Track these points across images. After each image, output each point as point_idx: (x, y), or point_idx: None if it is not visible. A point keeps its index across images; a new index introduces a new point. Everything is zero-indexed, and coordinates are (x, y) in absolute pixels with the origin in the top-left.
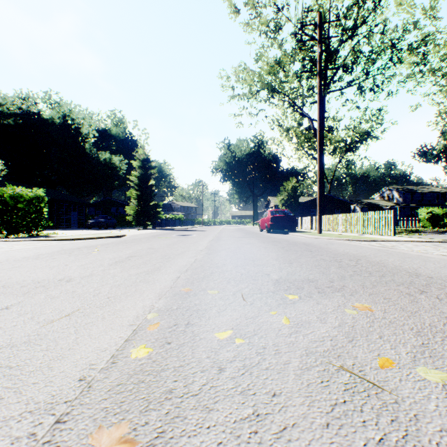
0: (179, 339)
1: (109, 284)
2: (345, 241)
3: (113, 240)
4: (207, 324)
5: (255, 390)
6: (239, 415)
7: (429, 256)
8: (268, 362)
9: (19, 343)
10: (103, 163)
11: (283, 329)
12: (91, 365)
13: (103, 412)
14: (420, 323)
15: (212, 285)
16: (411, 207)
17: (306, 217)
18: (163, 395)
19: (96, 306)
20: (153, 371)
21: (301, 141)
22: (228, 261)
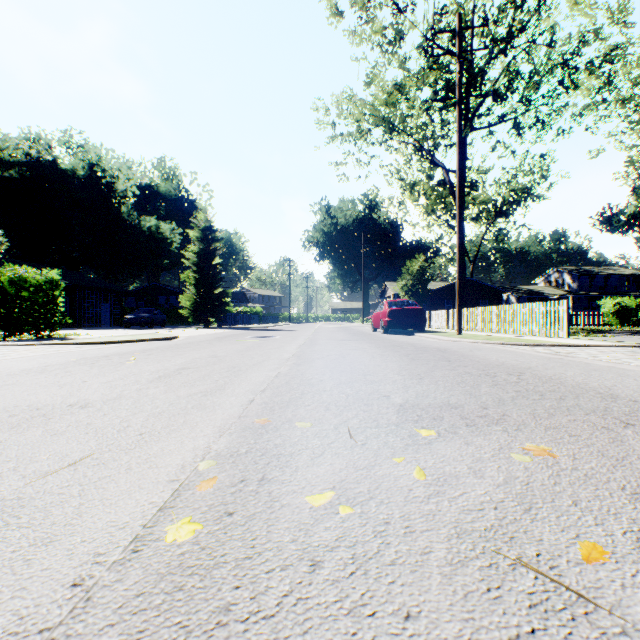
0: (248, 506)
1: (144, 412)
2: (497, 345)
3: (159, 344)
4: (293, 479)
5: (374, 607)
6: None
7: (625, 368)
8: (394, 551)
9: None
10: (146, 234)
11: (416, 488)
12: (97, 556)
13: None
14: (635, 478)
15: (303, 413)
16: (589, 296)
17: (440, 311)
18: (214, 617)
19: (119, 448)
20: (200, 567)
21: (432, 201)
22: (326, 376)
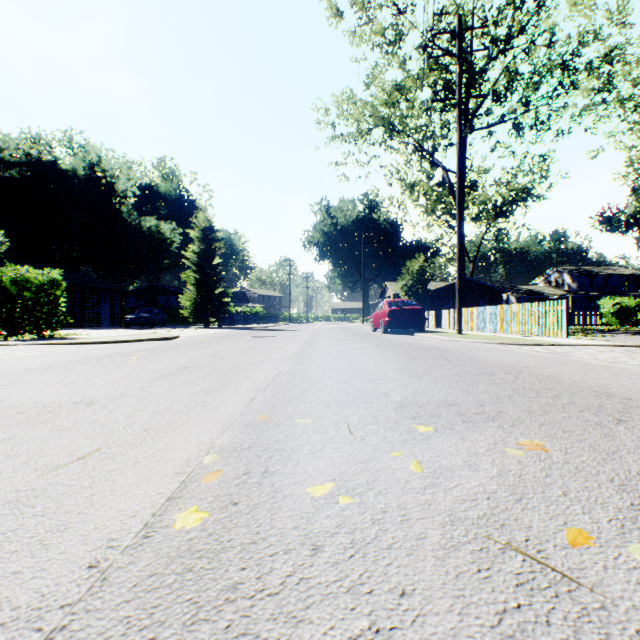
0: (252, 496)
1: (149, 409)
2: (496, 345)
3: (160, 344)
4: (294, 472)
5: (371, 586)
6: (346, 631)
7: (621, 367)
8: (391, 536)
9: (0, 504)
10: (147, 234)
11: (413, 480)
12: (110, 541)
13: (121, 625)
14: (624, 471)
15: (303, 410)
16: (588, 296)
17: (440, 311)
18: (223, 594)
19: (126, 443)
20: (208, 551)
21: (431, 201)
22: (326, 374)
